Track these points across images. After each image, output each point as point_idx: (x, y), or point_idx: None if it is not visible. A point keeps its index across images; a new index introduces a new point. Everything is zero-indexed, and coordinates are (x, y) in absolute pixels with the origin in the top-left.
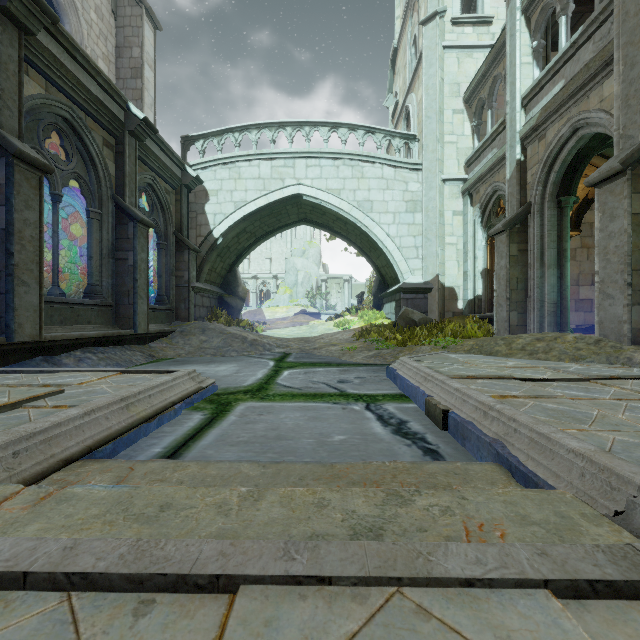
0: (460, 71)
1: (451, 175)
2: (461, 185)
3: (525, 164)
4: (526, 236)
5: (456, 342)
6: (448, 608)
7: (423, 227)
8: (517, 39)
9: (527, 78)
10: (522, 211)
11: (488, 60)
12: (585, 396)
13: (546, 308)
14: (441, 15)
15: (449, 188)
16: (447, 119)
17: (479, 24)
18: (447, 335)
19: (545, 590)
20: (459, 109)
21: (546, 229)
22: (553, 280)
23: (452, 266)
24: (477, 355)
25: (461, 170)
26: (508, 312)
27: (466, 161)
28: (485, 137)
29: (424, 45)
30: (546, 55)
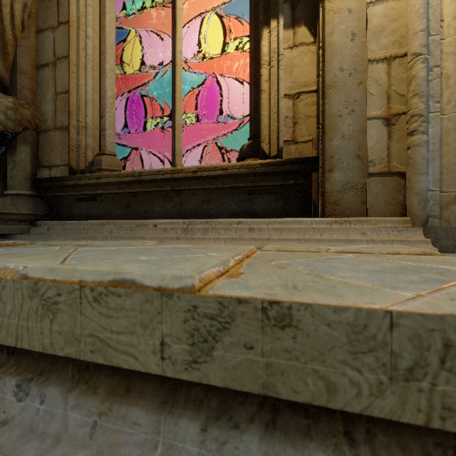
0: None
1: None
2: None
3: None
4: None
5: None
6: None
7: None
8: None
9: None
10: None
11: None
12: None
13: None
14: None
15: None
16: None
17: None
18: None
19: None
20: None
21: None
22: None
23: None
24: None
25: None
26: None
27: None
28: None
29: None
30: None
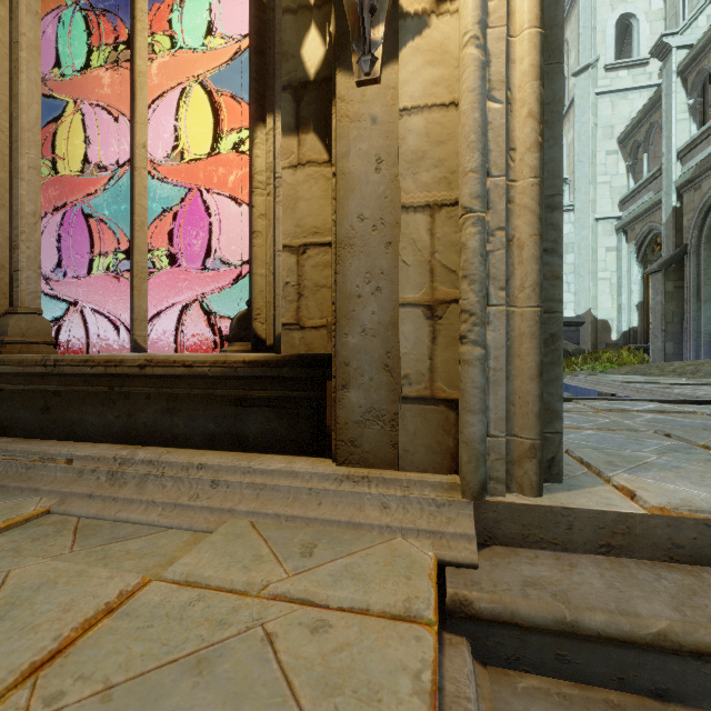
0: (614, 114)
1: (604, 214)
2: (615, 222)
3: (681, 210)
4: (682, 274)
5: (613, 367)
6: (626, 402)
7: (575, 264)
8: (673, 99)
9: (683, 133)
10: (678, 252)
11: (644, 109)
12: (705, 389)
13: (702, 338)
14: (594, 65)
15: (602, 226)
16: (600, 161)
17: (634, 66)
18: (603, 363)
19: (651, 402)
20: (613, 150)
21: (702, 268)
22: (709, 313)
23: (605, 300)
24: (632, 376)
25: (615, 208)
26: (663, 342)
27: (620, 200)
28: (641, 180)
29: (576, 94)
30: (704, 108)
